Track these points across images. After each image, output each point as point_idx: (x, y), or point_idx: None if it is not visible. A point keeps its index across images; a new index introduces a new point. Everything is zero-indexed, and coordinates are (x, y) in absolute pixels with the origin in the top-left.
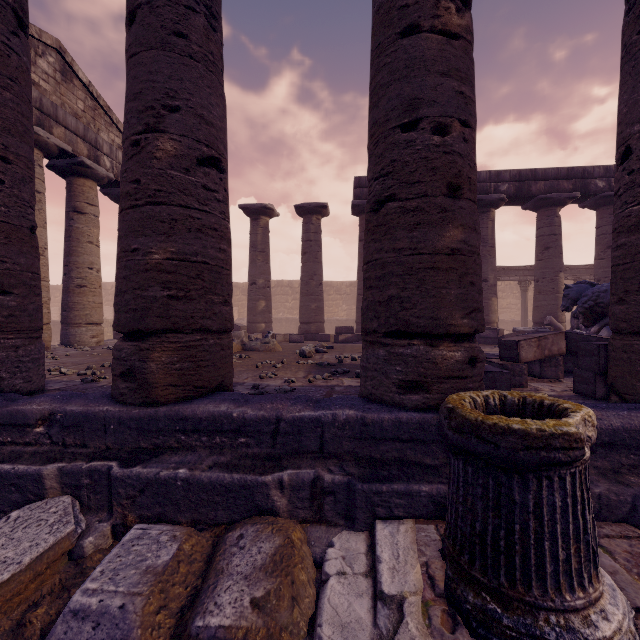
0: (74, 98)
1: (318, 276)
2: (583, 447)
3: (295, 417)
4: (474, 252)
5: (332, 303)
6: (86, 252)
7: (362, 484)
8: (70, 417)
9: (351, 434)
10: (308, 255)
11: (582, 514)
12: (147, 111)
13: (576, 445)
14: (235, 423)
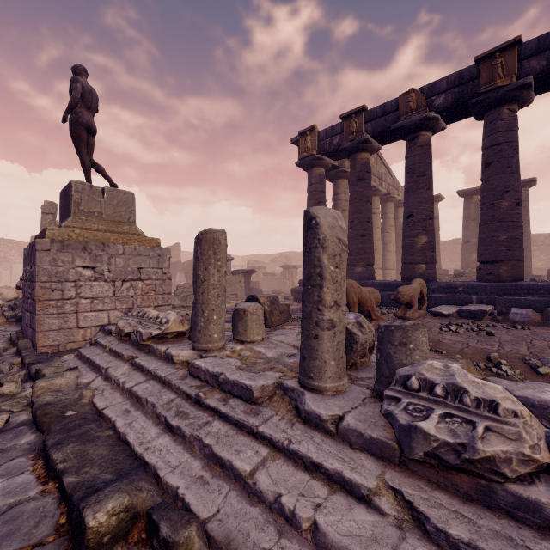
0: (371, 158)
1: (526, 233)
2: None
3: None
4: None
5: None
6: (376, 233)
7: None
8: (471, 285)
9: None
10: None
11: None
12: (497, 194)
13: None
14: (538, 287)
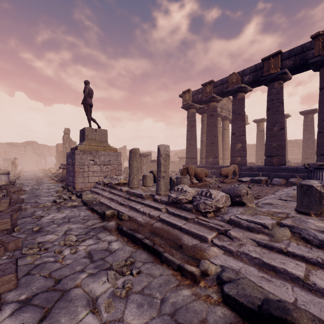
0: (224, 100)
1: (312, 139)
2: None
3: (300, 167)
4: None
5: None
6: (227, 140)
7: None
8: (260, 168)
9: None
10: (306, 131)
11: None
12: (272, 124)
13: None
14: (289, 168)
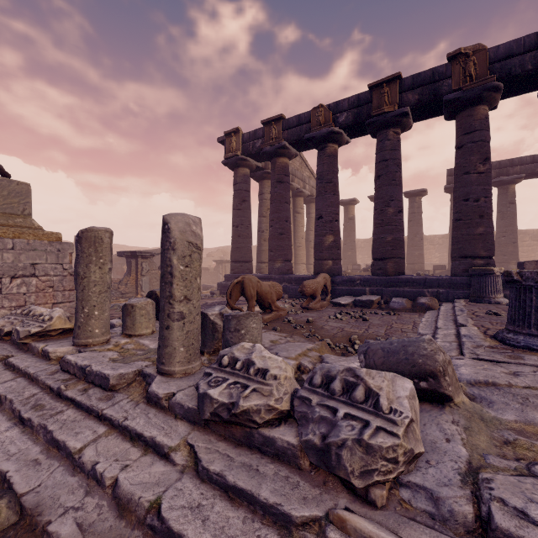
0: (296, 162)
1: (420, 234)
2: (493, 271)
3: (430, 278)
4: (488, 233)
5: (426, 252)
6: (301, 231)
7: (450, 291)
8: (366, 279)
9: (447, 282)
10: (413, 222)
11: (495, 284)
12: (385, 202)
13: (492, 270)
14: (413, 280)
